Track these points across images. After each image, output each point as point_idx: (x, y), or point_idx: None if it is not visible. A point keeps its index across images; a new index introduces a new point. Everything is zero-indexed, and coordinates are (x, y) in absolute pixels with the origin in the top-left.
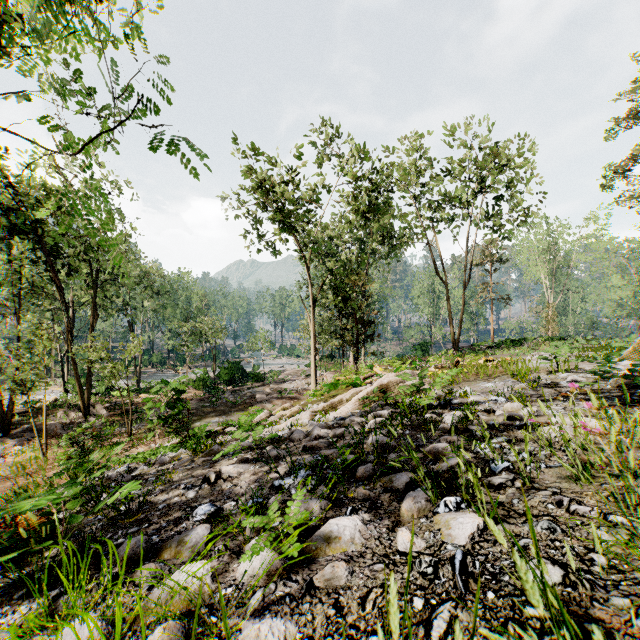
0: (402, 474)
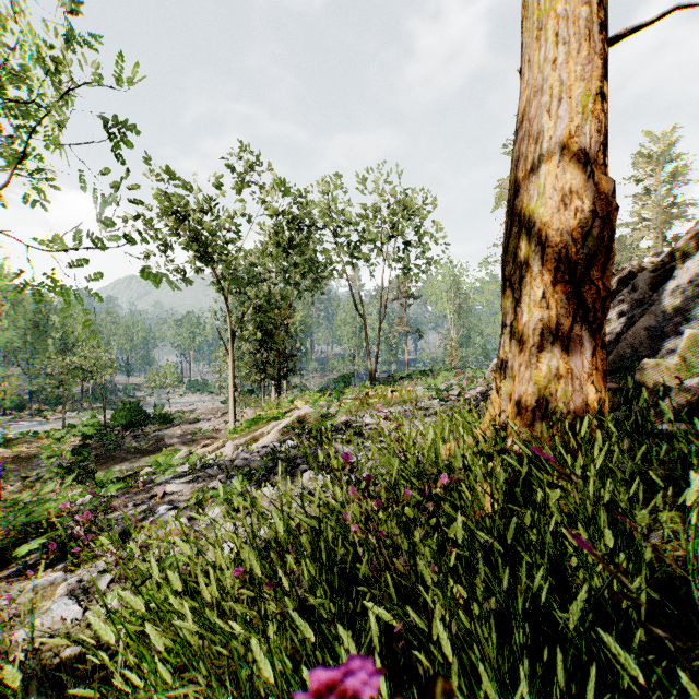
0: (303, 466)
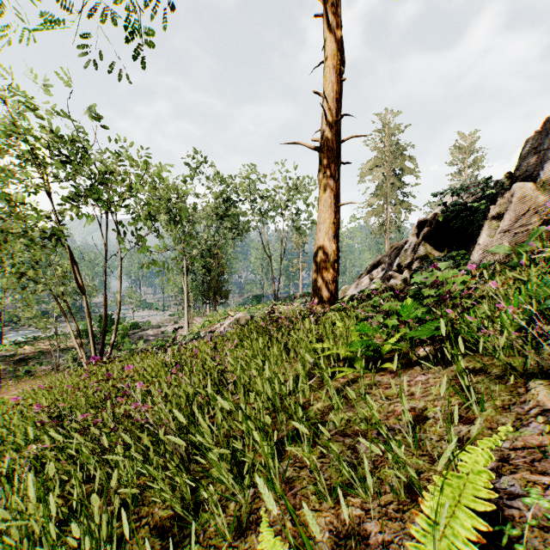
0: None
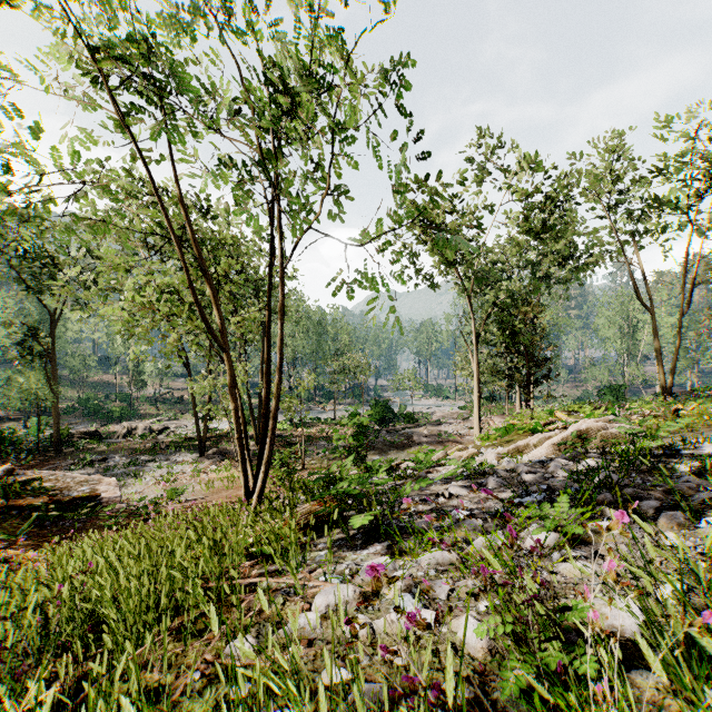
0: (649, 501)
